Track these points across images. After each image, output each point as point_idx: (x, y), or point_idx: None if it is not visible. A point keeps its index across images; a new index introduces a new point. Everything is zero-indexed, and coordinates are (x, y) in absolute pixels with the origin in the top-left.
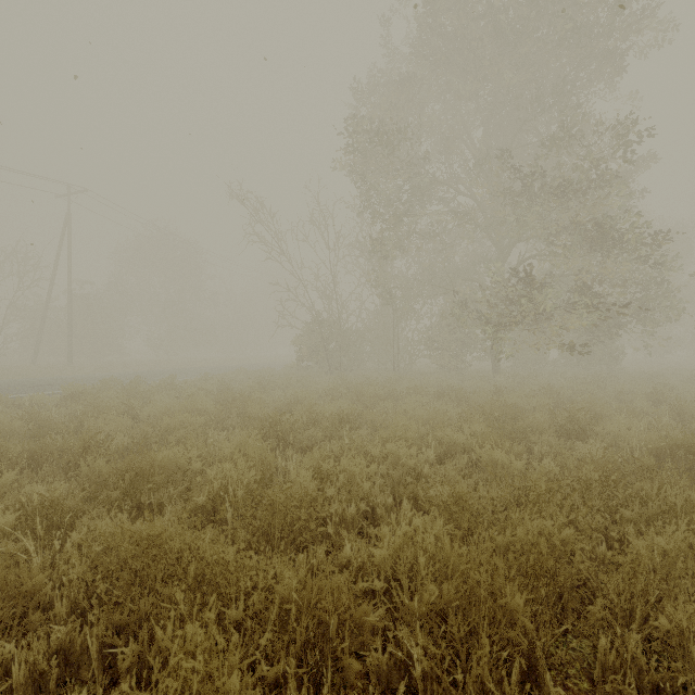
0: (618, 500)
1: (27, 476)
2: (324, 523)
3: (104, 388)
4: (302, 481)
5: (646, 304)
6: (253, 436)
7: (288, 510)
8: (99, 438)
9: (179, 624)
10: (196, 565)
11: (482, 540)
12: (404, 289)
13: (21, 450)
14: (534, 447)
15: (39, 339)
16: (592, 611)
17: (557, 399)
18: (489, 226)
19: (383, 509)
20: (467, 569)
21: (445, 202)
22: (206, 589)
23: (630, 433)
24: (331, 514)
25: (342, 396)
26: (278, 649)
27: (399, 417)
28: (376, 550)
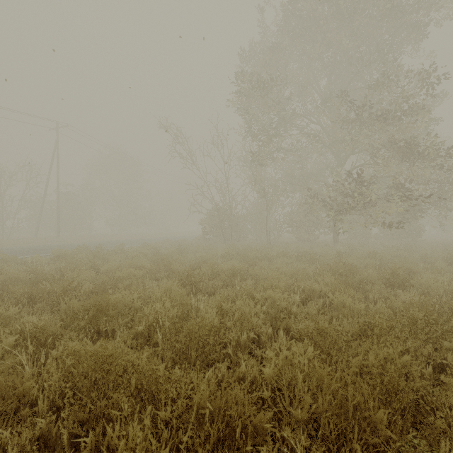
0: (437, 333)
1: (26, 309)
2: (224, 346)
3: (79, 252)
4: (209, 316)
5: (441, 196)
6: (175, 284)
7: (200, 337)
8: (73, 284)
9: (124, 421)
10: (136, 377)
11: (341, 362)
12: (274, 187)
13: (23, 292)
14: (369, 294)
15: (39, 220)
16: (437, 424)
17: (381, 260)
18: (331, 144)
19: (266, 337)
20: (335, 386)
21: (301, 129)
22: (144, 394)
23: (438, 285)
24: (230, 339)
25: (233, 258)
26: (196, 443)
27: (273, 272)
28: (265, 369)
